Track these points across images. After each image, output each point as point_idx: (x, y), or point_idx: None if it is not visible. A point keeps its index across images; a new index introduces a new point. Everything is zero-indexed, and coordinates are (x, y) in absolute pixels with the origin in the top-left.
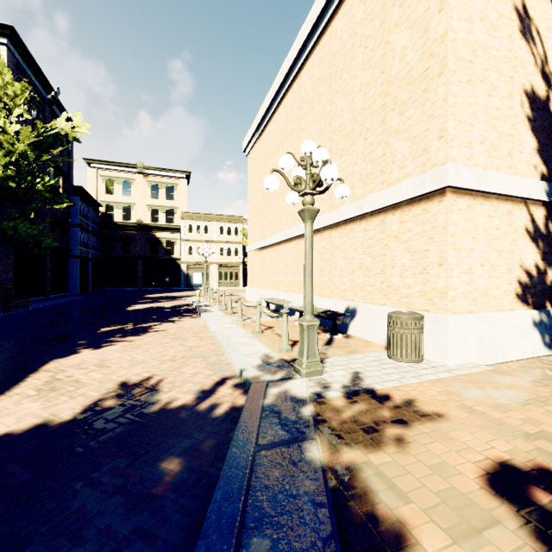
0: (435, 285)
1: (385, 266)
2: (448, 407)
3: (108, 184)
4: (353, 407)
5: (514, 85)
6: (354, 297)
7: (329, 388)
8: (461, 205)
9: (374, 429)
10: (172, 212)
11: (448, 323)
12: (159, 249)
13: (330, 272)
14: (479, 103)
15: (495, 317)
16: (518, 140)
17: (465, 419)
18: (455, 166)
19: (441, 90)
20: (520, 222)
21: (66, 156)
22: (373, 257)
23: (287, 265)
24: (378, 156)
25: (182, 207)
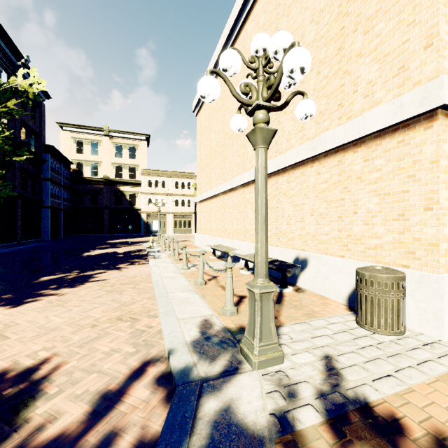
0: (418, 235)
1: (343, 212)
2: None
3: (78, 144)
4: None
5: None
6: (305, 247)
7: (296, 399)
8: None
9: None
10: (134, 169)
11: (444, 285)
12: (123, 201)
13: (277, 220)
14: None
15: None
16: None
17: None
18: None
19: None
20: None
21: (38, 118)
22: (328, 202)
23: (232, 213)
24: (334, 88)
25: (142, 165)
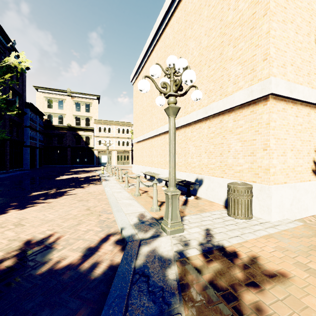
0: (260, 164)
1: (223, 150)
2: (286, 264)
3: (49, 102)
4: (210, 266)
5: (311, 28)
6: (201, 172)
7: (188, 246)
8: (278, 108)
9: (233, 294)
10: (89, 119)
11: (272, 191)
12: (81, 142)
13: (185, 155)
14: (290, 37)
15: (301, 186)
16: (313, 65)
17: (306, 279)
18: (276, 79)
19: (265, 26)
20: (314, 121)
21: (21, 83)
22: (215, 145)
23: (157, 151)
24: (218, 77)
25: (95, 116)
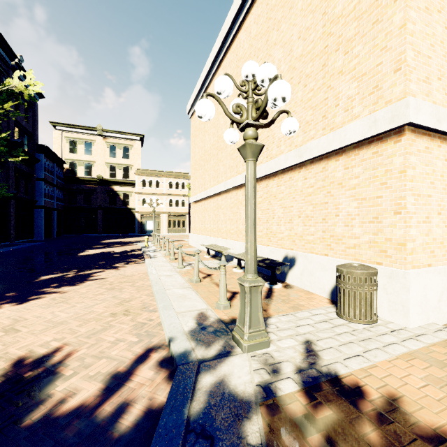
0: (389, 236)
1: (327, 214)
2: None
3: (71, 144)
4: (318, 416)
5: None
6: (293, 246)
7: (279, 374)
8: (419, 146)
9: None
10: (128, 169)
11: (410, 279)
12: (117, 201)
13: (268, 221)
14: (436, 34)
15: None
16: None
17: None
18: (416, 101)
19: (397, 16)
20: None
21: (32, 118)
22: (314, 205)
23: (226, 214)
24: (319, 101)
25: (136, 165)
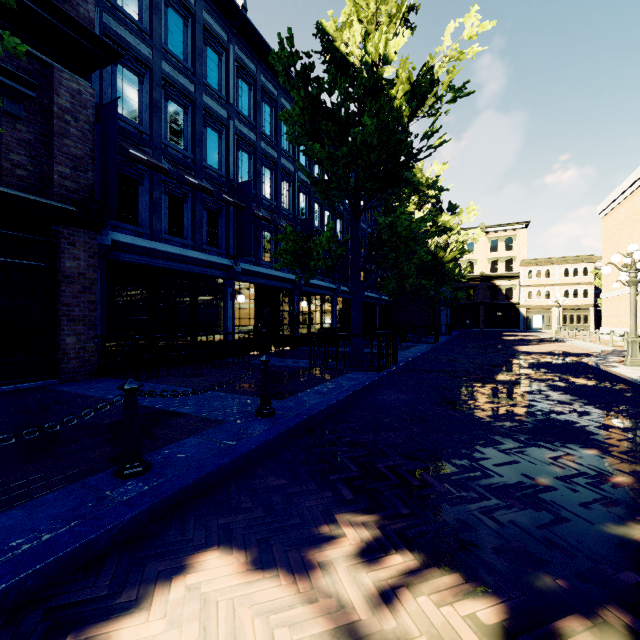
0: None
1: None
2: None
3: None
4: None
5: None
6: None
7: None
8: None
9: None
10: (511, 261)
11: None
12: (499, 296)
13: None
14: None
15: None
16: None
17: None
18: None
19: None
20: None
21: None
22: None
23: None
24: None
25: (521, 255)
